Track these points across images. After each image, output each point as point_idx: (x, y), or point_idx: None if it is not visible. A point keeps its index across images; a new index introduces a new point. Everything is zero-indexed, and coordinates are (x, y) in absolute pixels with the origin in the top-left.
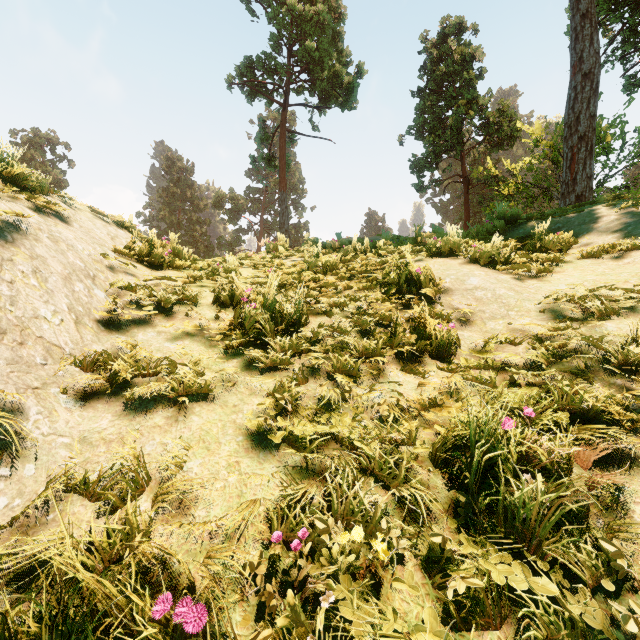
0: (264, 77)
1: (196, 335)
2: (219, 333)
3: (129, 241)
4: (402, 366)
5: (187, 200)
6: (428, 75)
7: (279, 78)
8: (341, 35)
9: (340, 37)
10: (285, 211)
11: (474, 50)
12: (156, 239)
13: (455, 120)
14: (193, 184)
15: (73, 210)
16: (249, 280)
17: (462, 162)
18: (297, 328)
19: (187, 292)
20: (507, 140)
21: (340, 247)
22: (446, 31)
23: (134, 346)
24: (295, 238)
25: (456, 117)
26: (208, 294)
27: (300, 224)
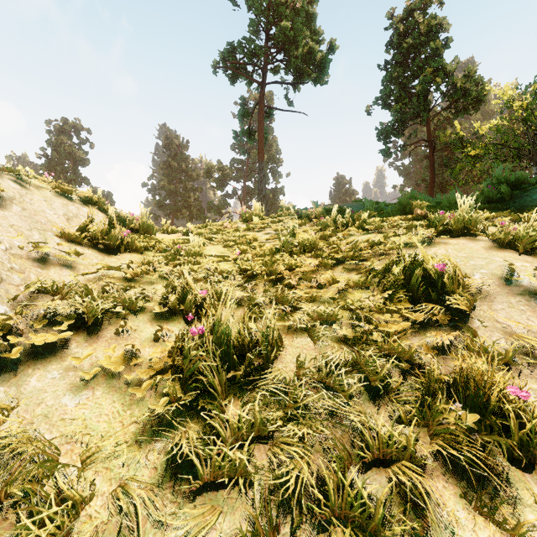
0: (244, 60)
1: (117, 375)
2: (152, 369)
3: (82, 223)
4: (460, 486)
5: (182, 171)
6: (394, 49)
7: (258, 60)
8: (314, 16)
9: (313, 18)
10: (263, 179)
11: (441, 21)
12: (114, 219)
13: (421, 88)
14: (187, 158)
15: (26, 190)
16: (213, 267)
17: (427, 127)
18: (264, 367)
19: (126, 294)
20: (472, 104)
21: (317, 217)
22: (412, 6)
23: (10, 409)
24: (273, 201)
25: (423, 85)
26: (159, 291)
27: (277, 189)
